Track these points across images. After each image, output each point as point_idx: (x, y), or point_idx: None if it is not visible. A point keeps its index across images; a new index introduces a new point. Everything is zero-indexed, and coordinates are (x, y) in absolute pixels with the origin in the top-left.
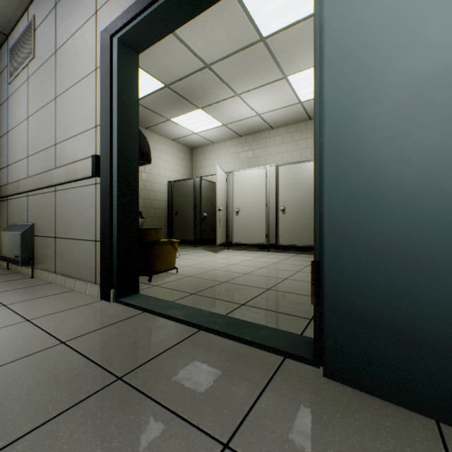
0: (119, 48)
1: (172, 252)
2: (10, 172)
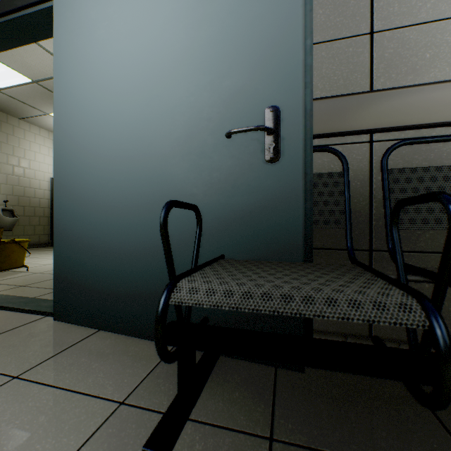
0: None
1: (19, 251)
2: None
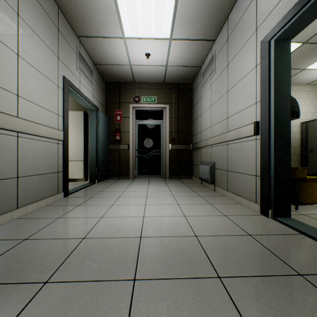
0: (275, 45)
1: None
2: (202, 135)
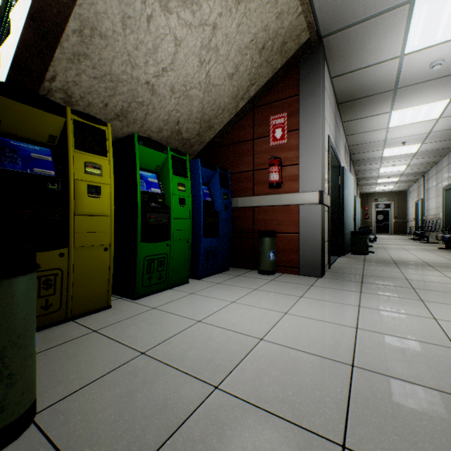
0: (416, 204)
1: None
2: (409, 216)
